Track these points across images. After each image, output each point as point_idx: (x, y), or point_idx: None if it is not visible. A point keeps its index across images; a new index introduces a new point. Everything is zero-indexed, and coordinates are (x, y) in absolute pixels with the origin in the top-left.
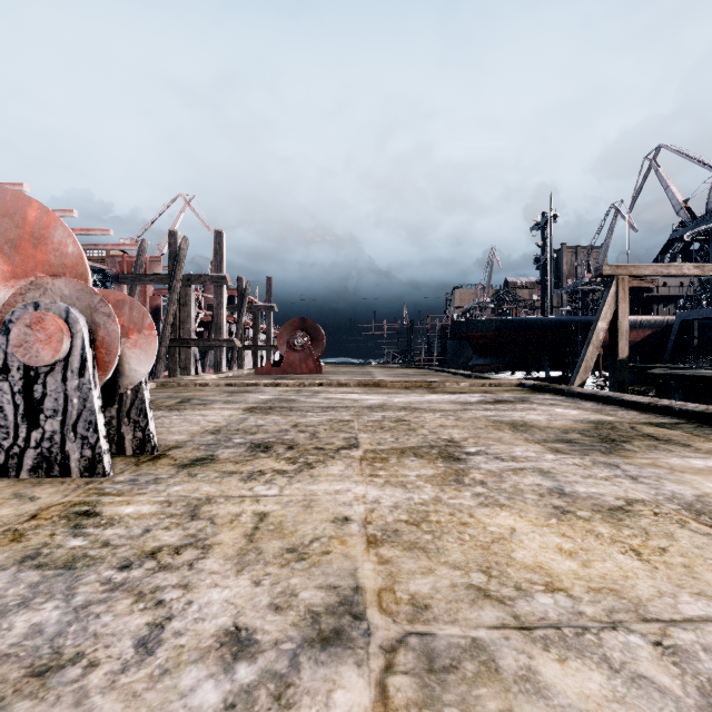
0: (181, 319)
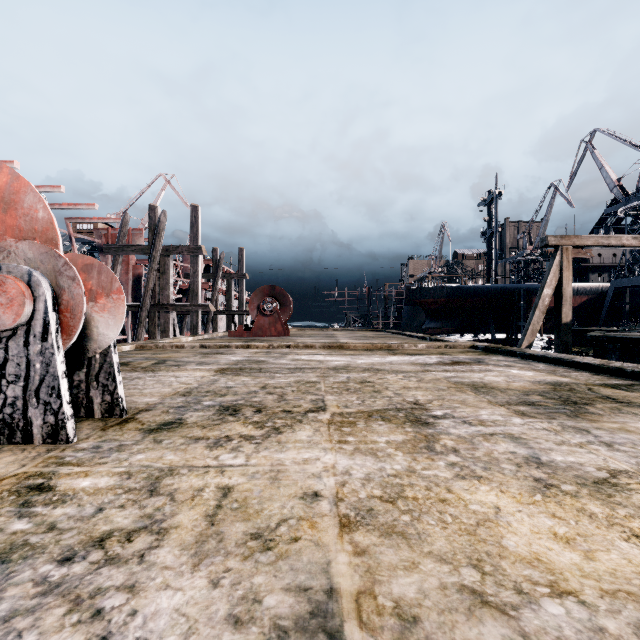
0: (161, 286)
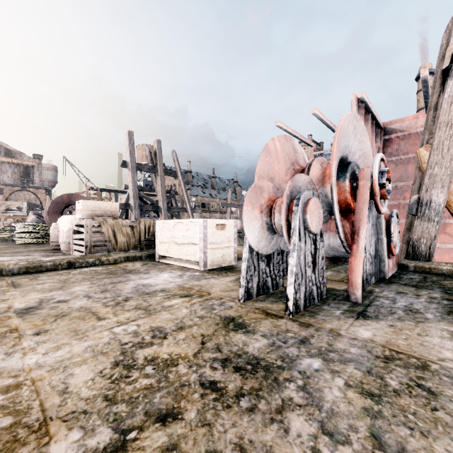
0: None
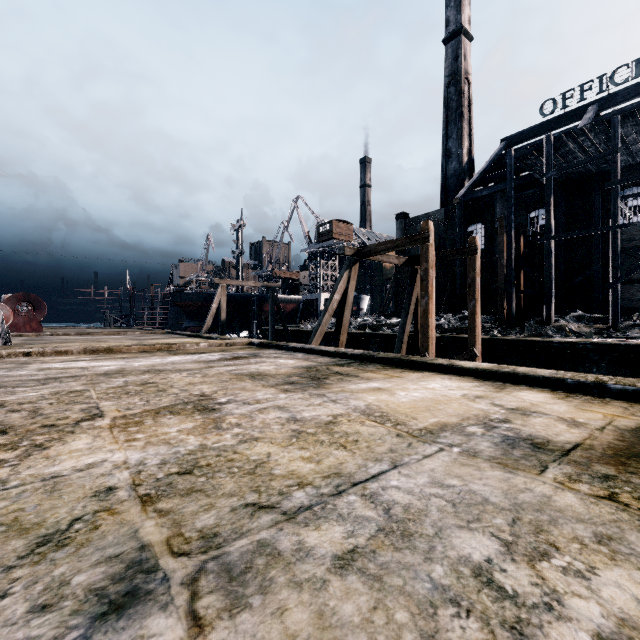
0: None
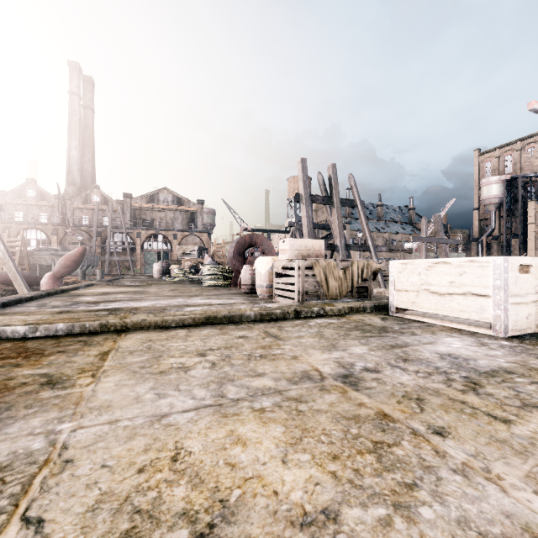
0: None
